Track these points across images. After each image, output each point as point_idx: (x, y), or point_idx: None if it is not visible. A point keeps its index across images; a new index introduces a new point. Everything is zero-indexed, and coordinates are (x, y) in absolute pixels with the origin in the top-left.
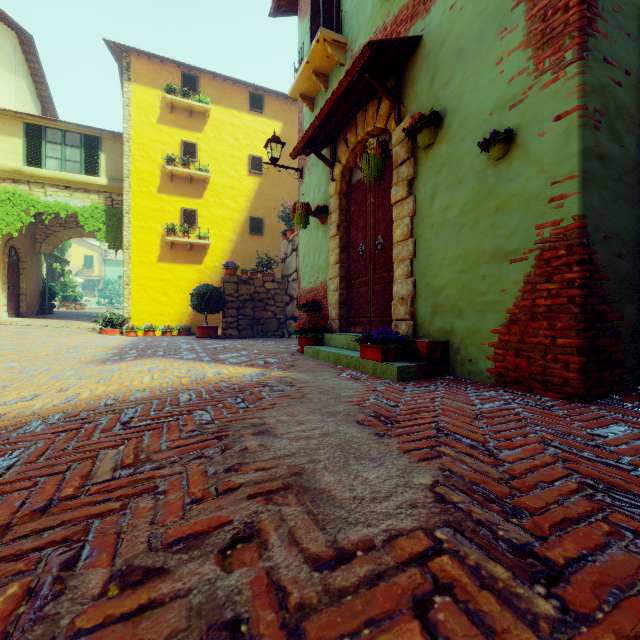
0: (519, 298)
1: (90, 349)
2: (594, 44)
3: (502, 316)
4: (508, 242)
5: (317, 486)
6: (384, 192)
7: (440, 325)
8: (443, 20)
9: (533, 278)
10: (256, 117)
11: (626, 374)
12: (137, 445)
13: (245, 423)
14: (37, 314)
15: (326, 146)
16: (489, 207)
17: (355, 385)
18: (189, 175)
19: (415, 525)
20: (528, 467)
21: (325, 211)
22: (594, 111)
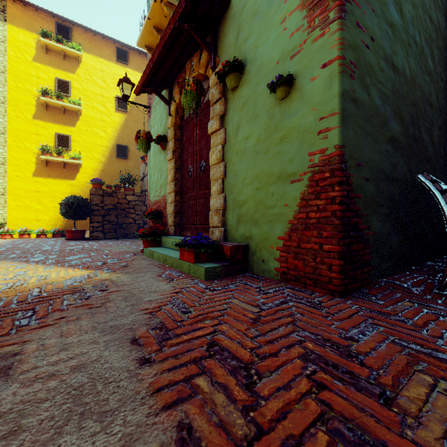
0: (297, 211)
1: None
2: (350, 9)
3: (285, 226)
4: (289, 166)
5: None
6: (206, 126)
7: (243, 232)
8: None
9: (307, 195)
10: (122, 67)
11: (372, 271)
12: None
13: None
14: None
15: (164, 87)
16: (276, 138)
17: (165, 287)
18: (62, 106)
19: None
20: (281, 405)
21: (164, 139)
22: (350, 62)
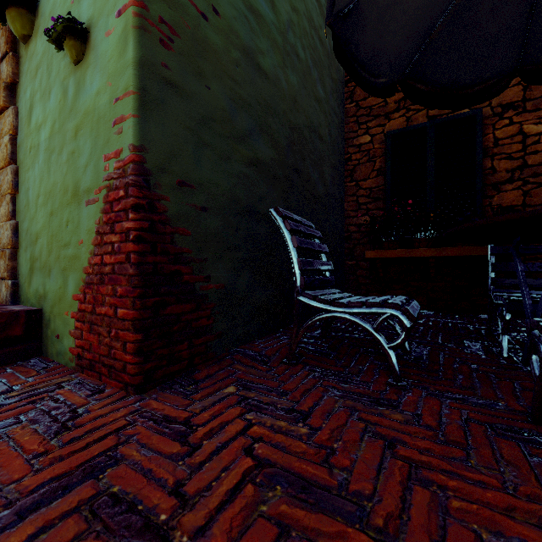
0: (92, 253)
1: None
2: None
3: (80, 277)
4: (85, 176)
5: None
6: None
7: (36, 287)
8: None
9: (102, 226)
10: None
11: (215, 340)
12: None
13: None
14: None
15: None
16: (71, 128)
17: None
18: None
19: None
20: None
21: None
22: (160, 20)
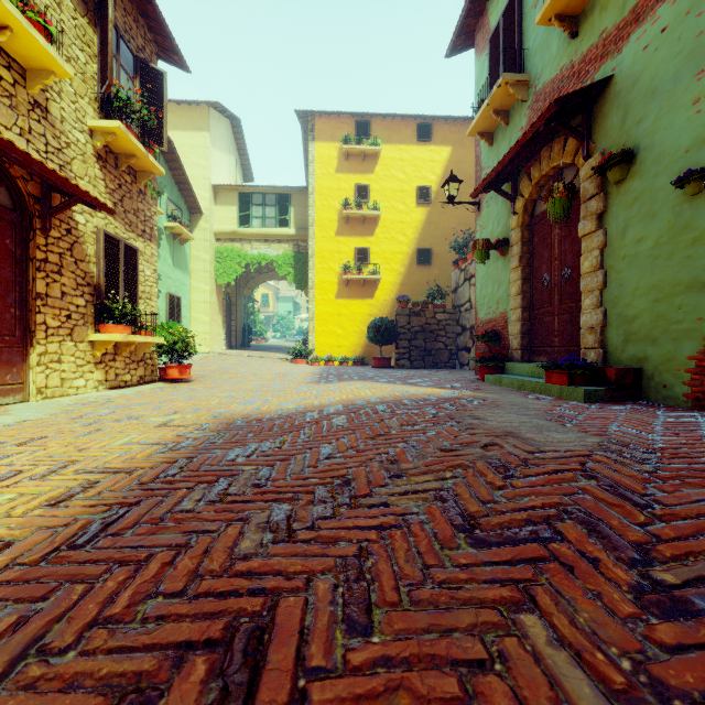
0: None
1: (298, 374)
2: None
3: (699, 343)
4: None
5: (523, 437)
6: (571, 224)
7: (632, 353)
8: (636, 60)
9: None
10: (424, 147)
11: None
12: (402, 419)
13: (462, 415)
14: (241, 347)
15: (507, 182)
16: (685, 240)
17: (541, 403)
18: (362, 216)
19: (584, 450)
20: (678, 443)
21: (505, 244)
22: None
